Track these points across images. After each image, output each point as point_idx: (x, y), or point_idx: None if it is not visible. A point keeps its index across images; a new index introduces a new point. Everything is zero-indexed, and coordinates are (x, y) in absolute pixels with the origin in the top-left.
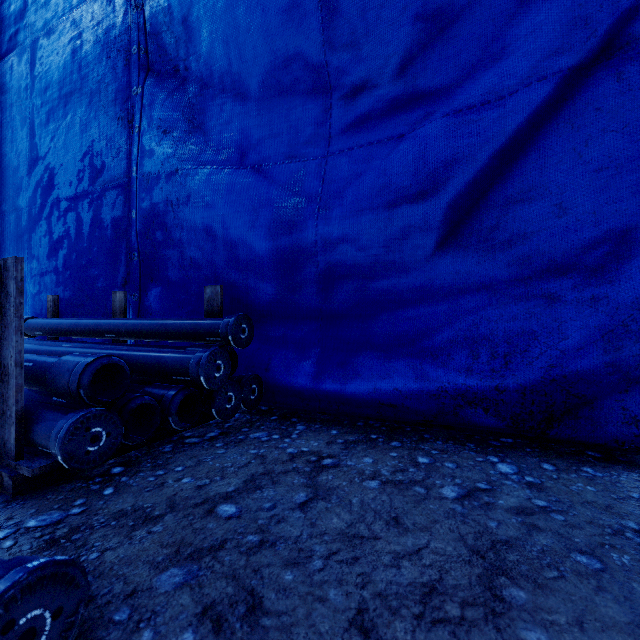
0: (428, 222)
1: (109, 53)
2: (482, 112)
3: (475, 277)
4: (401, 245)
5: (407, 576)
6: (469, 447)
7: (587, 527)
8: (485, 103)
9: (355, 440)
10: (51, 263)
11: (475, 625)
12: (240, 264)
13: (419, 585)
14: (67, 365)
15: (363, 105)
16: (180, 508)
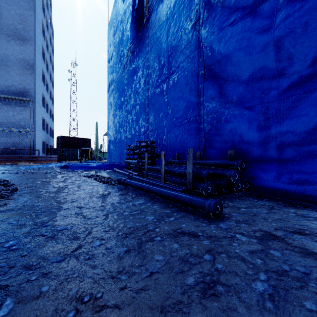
0: None
1: (192, 75)
2: None
3: None
4: (313, 133)
5: (296, 227)
6: None
7: None
8: None
9: (289, 205)
10: (174, 142)
11: (313, 235)
12: (240, 142)
13: (299, 228)
14: (200, 172)
15: (294, 79)
16: (231, 207)
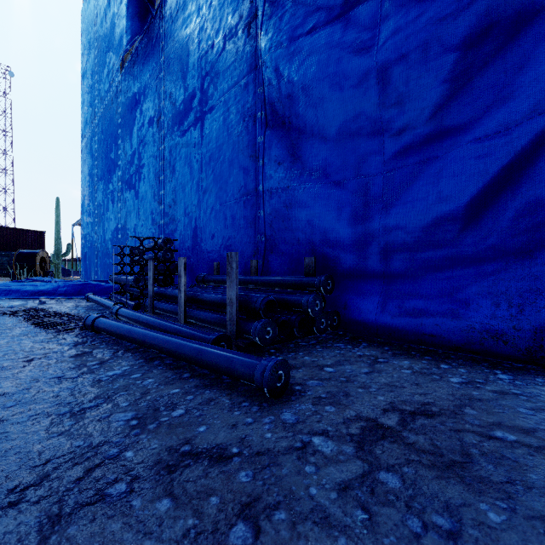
0: (453, 215)
1: (245, 118)
2: (494, 139)
3: (491, 250)
4: (434, 230)
5: (416, 399)
6: (483, 365)
7: (540, 403)
8: (497, 133)
9: (400, 353)
10: (212, 243)
11: (444, 414)
12: (325, 243)
13: (421, 402)
14: (252, 300)
15: (407, 139)
16: (307, 366)
